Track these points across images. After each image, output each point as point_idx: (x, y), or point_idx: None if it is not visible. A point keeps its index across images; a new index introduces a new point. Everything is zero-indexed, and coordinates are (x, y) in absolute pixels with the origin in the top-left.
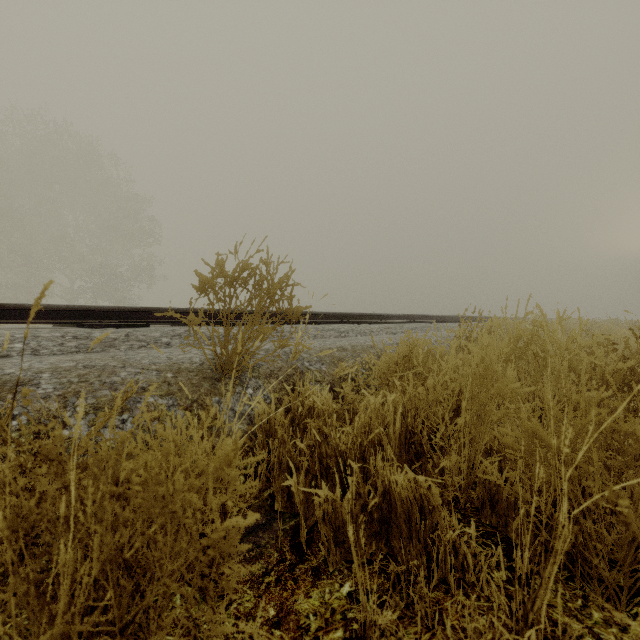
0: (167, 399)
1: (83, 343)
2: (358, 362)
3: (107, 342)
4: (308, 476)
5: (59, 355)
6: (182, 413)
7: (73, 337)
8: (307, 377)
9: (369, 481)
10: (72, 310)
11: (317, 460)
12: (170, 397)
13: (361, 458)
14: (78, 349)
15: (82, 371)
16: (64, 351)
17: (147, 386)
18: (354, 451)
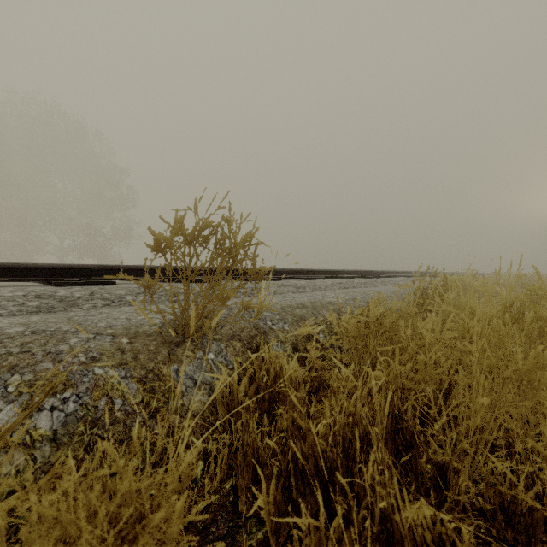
0: (119, 370)
1: (45, 302)
2: (319, 320)
3: (70, 301)
4: (279, 481)
5: (17, 316)
6: (135, 386)
7: (35, 296)
8: (270, 338)
9: (363, 503)
10: (41, 268)
11: (291, 461)
12: (123, 367)
13: (344, 457)
14: (38, 309)
15: (27, 338)
16: (23, 311)
17: (97, 355)
18: (336, 449)
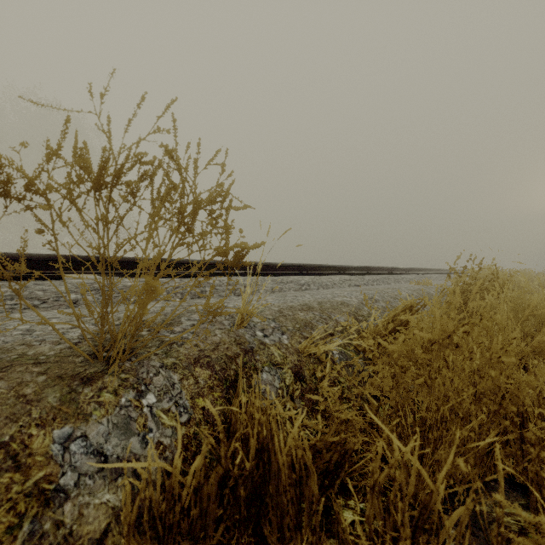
0: None
1: None
2: (331, 327)
3: None
4: None
5: None
6: None
7: None
8: (259, 358)
9: None
10: None
11: None
12: None
13: None
14: None
15: None
16: None
17: None
18: None
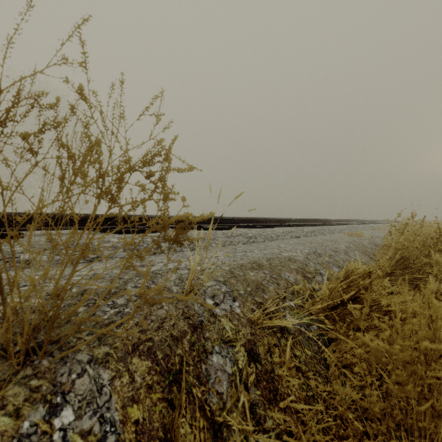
0: None
1: None
2: (282, 288)
3: None
4: None
5: None
6: None
7: None
8: (209, 335)
9: None
10: None
11: None
12: None
13: None
14: None
15: None
16: None
17: None
18: None
